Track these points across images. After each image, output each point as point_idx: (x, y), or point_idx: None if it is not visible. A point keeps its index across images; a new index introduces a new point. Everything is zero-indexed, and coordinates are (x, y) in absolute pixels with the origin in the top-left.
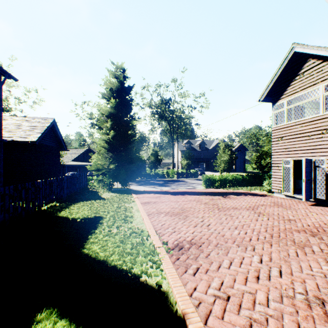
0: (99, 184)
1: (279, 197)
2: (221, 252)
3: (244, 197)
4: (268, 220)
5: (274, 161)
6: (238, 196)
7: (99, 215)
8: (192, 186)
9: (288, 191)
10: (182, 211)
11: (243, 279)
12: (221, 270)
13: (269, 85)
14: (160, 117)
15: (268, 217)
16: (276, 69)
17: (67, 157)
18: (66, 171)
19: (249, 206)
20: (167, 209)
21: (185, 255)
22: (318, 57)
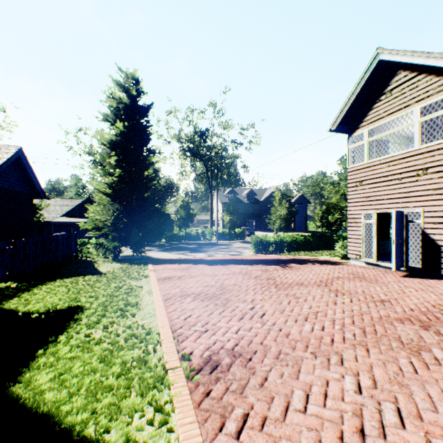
0: (98, 250)
1: (357, 265)
2: (287, 371)
3: (311, 266)
4: (351, 302)
5: (350, 215)
6: (302, 265)
7: (77, 304)
8: (237, 251)
9: (369, 257)
10: (220, 292)
11: (336, 440)
12: (290, 417)
13: (344, 108)
14: (193, 155)
15: (350, 297)
16: (354, 86)
17: (55, 211)
18: (52, 231)
19: (320, 280)
20: (197, 288)
21: (221, 385)
22: (412, 68)
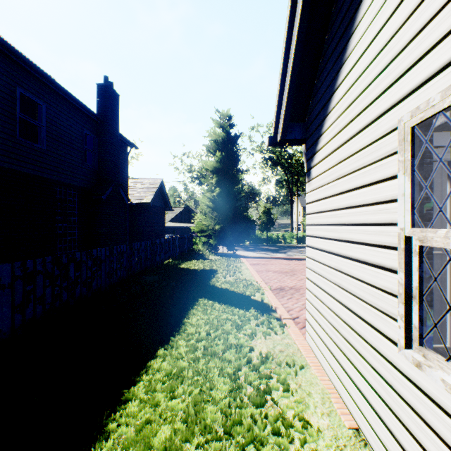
0: (203, 246)
1: None
2: None
3: None
4: None
5: None
6: None
7: (213, 268)
8: None
9: None
10: (290, 271)
11: None
12: None
13: None
14: (274, 164)
15: None
16: None
17: None
18: None
19: None
20: (276, 269)
21: (284, 292)
22: None
